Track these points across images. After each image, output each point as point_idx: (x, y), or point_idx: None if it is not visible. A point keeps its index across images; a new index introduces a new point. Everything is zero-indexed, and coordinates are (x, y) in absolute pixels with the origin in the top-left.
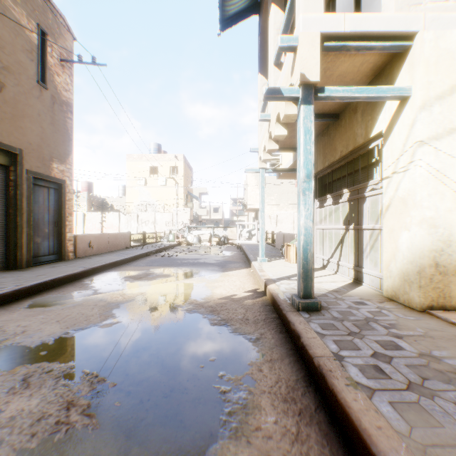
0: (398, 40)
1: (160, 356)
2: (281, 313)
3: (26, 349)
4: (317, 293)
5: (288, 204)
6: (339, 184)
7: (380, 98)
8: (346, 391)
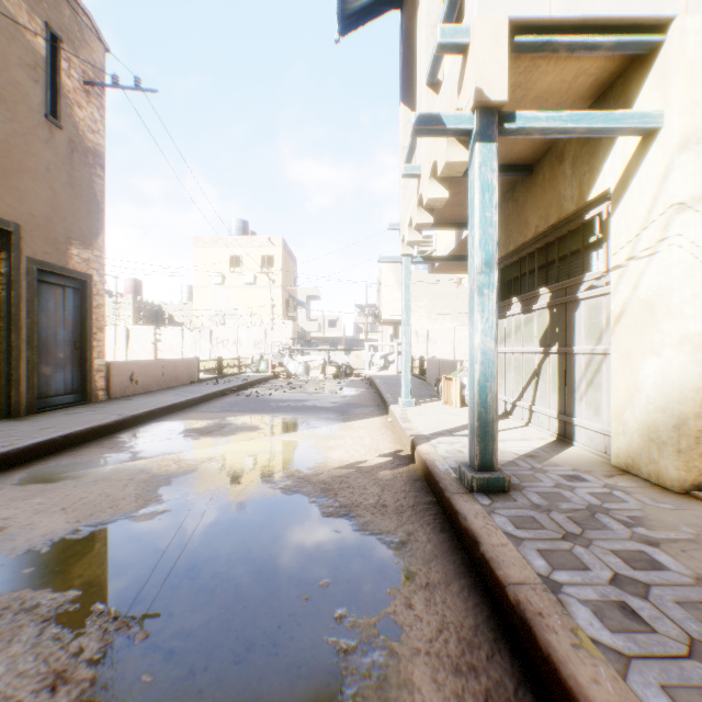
0: (641, 33)
1: (233, 577)
2: (441, 495)
3: (0, 562)
4: (500, 459)
5: (445, 314)
6: (531, 281)
7: (608, 132)
8: (576, 660)
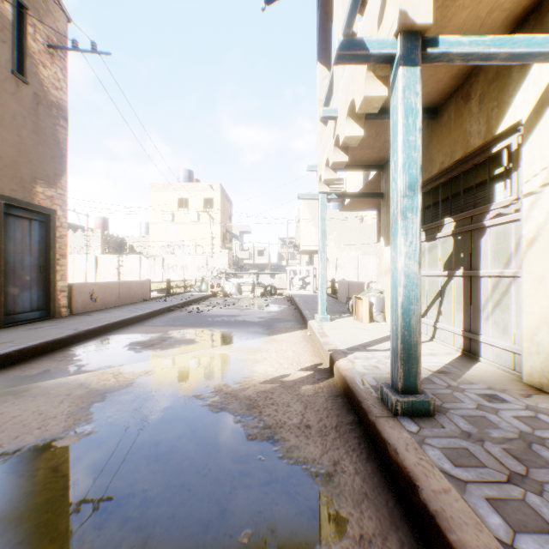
0: None
1: (144, 525)
2: (364, 416)
3: None
4: None
5: (350, 245)
6: (433, 213)
7: (529, 58)
8: None
